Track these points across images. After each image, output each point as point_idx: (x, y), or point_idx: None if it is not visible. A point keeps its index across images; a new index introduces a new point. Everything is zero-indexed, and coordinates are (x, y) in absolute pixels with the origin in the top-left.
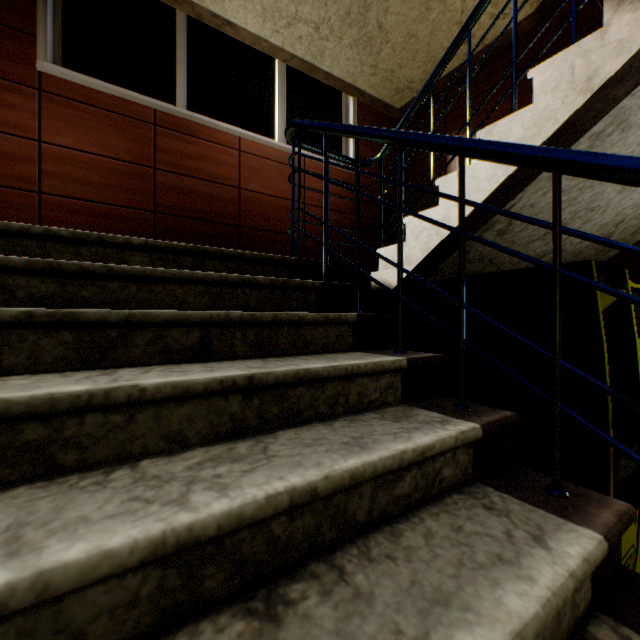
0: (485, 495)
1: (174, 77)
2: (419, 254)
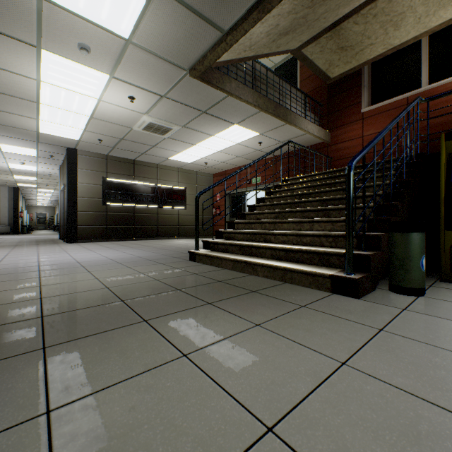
0: None
1: (420, 72)
2: None
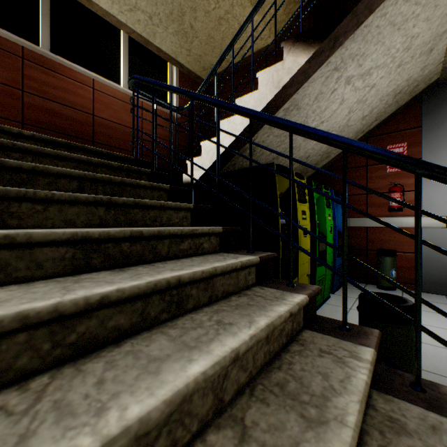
0: (222, 254)
1: (39, 25)
2: (209, 163)
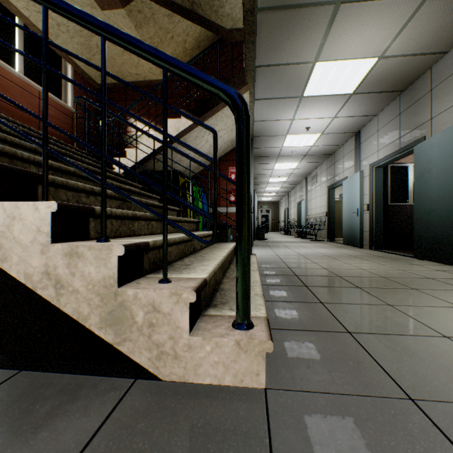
0: None
1: None
2: (132, 163)
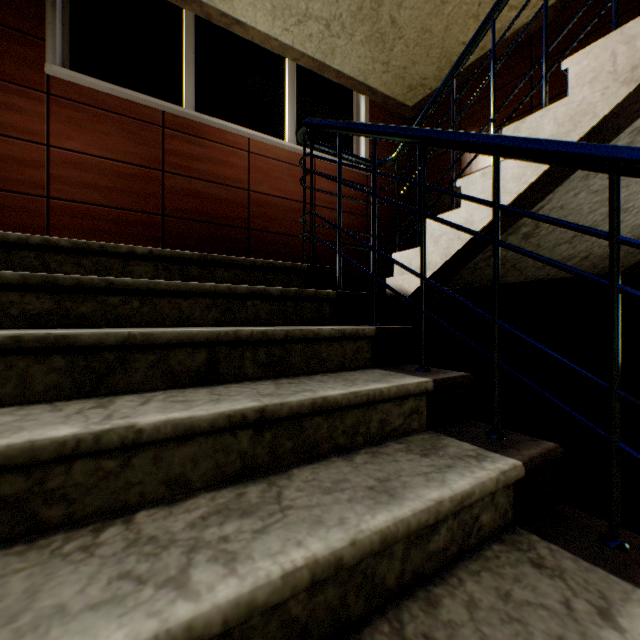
0: (530, 546)
1: (183, 78)
2: (438, 259)
